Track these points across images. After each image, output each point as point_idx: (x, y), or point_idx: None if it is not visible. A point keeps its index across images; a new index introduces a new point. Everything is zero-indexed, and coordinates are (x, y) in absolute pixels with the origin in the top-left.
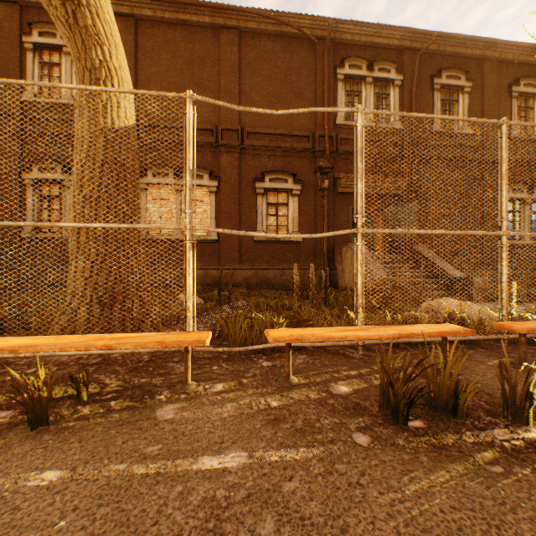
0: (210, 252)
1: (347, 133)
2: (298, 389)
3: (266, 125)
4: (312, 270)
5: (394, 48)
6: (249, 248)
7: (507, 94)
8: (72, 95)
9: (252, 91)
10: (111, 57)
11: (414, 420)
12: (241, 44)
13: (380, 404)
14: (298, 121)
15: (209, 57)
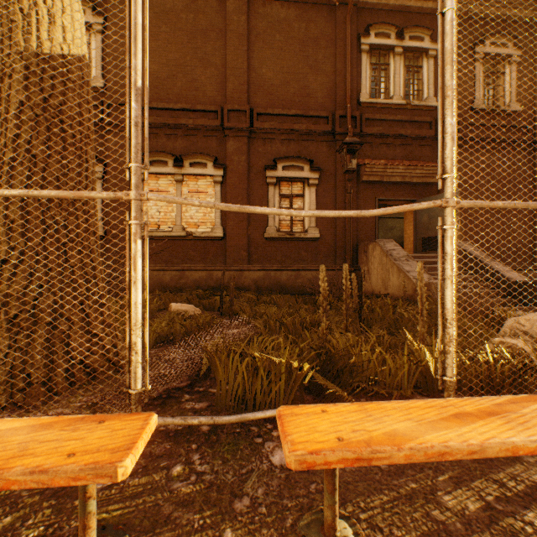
0: (215, 251)
1: (372, 113)
2: None
3: (279, 105)
4: (346, 272)
5: (428, 13)
6: (260, 246)
7: None
8: None
9: (262, 66)
10: None
11: None
12: (250, 13)
13: None
14: (315, 99)
15: (214, 28)
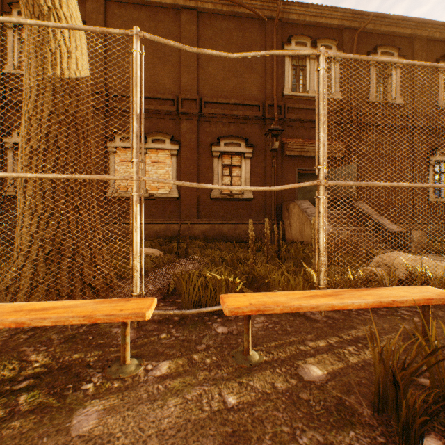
0: (172, 208)
1: (293, 103)
2: (260, 371)
3: (222, 95)
4: (267, 224)
5: (335, 28)
6: (207, 205)
7: (435, 68)
8: (3, 29)
9: (209, 65)
10: (61, 5)
11: (427, 435)
12: (199, 24)
13: (374, 407)
14: (250, 91)
15: (171, 35)
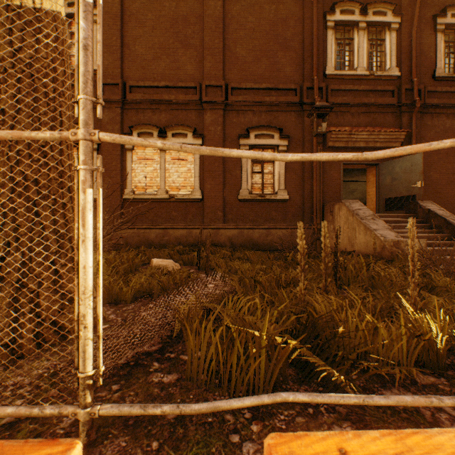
0: (194, 211)
1: (337, 84)
2: None
3: (251, 79)
4: (324, 230)
5: None
6: (234, 207)
7: None
8: None
9: (236, 46)
10: None
11: None
12: None
13: None
14: (284, 73)
15: (193, 14)
